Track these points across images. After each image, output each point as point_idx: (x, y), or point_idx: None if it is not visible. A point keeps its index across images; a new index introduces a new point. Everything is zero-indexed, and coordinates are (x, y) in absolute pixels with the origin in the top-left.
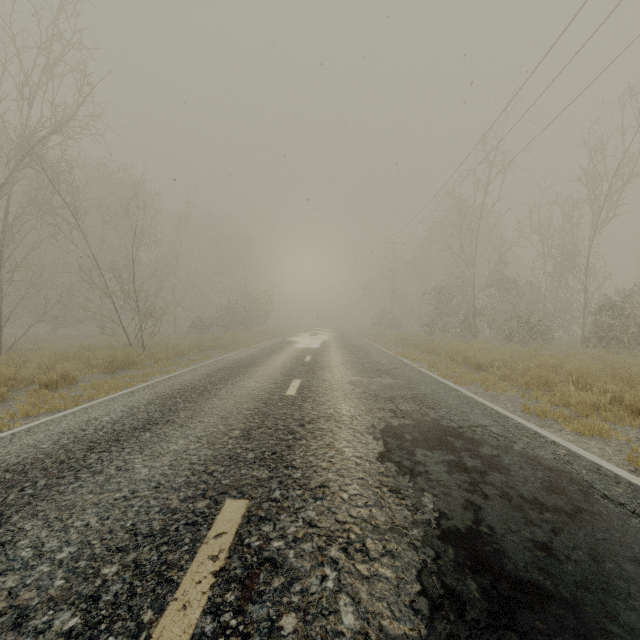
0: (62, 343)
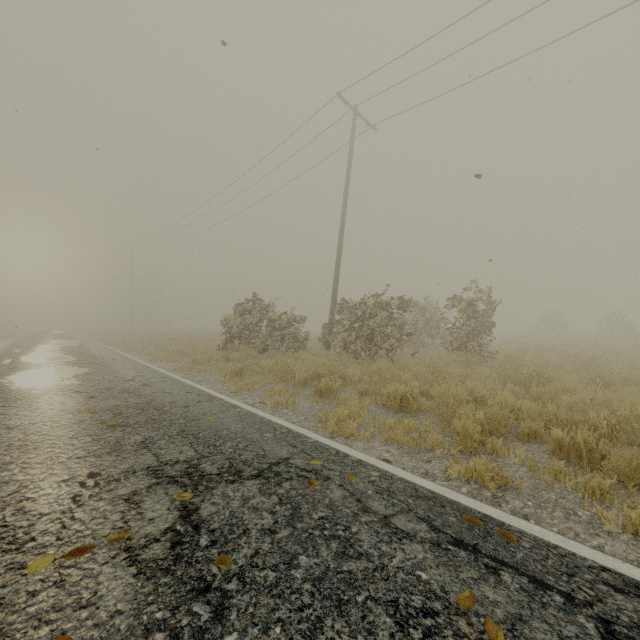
0: None
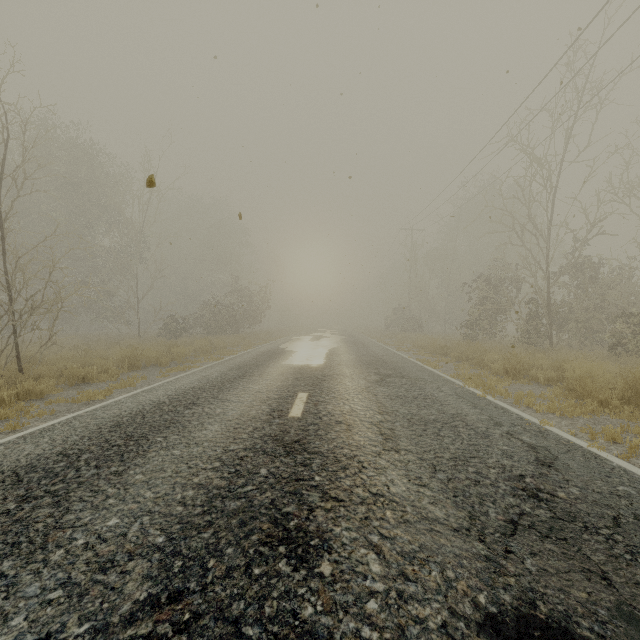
0: None
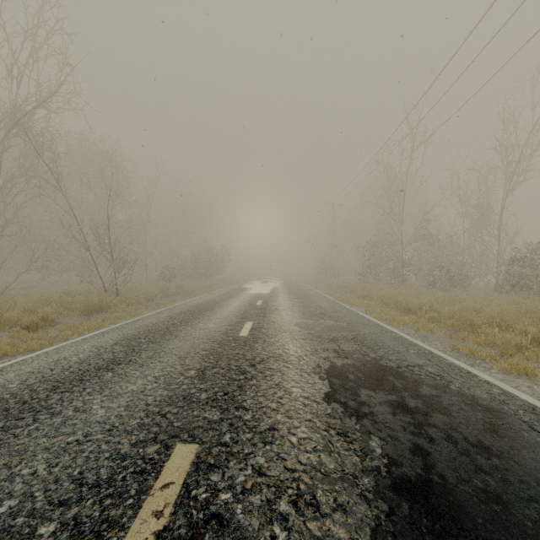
0: (48, 289)
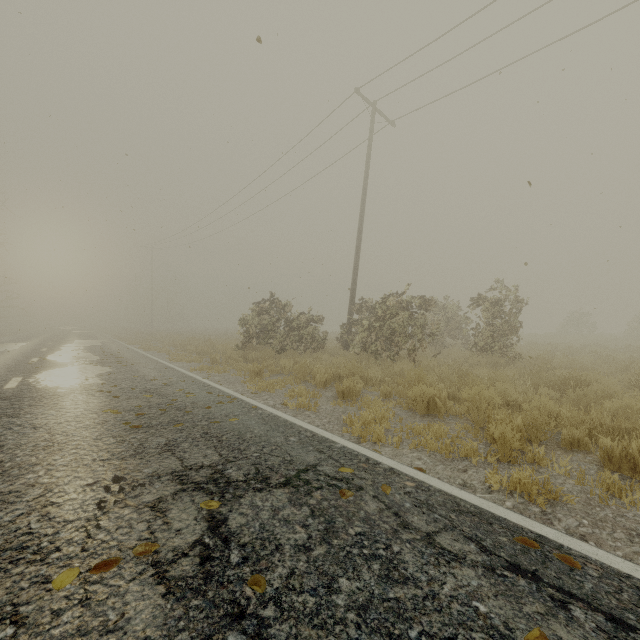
0: None
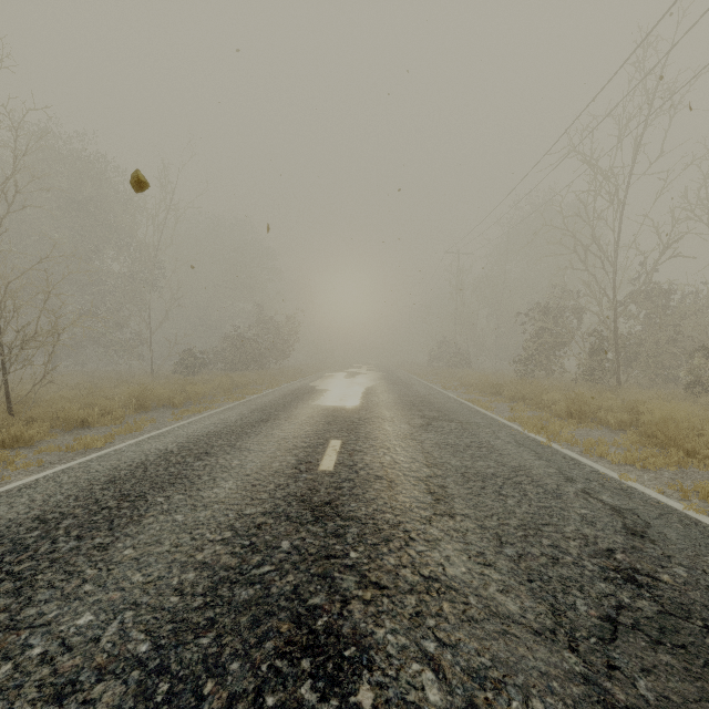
0: None
